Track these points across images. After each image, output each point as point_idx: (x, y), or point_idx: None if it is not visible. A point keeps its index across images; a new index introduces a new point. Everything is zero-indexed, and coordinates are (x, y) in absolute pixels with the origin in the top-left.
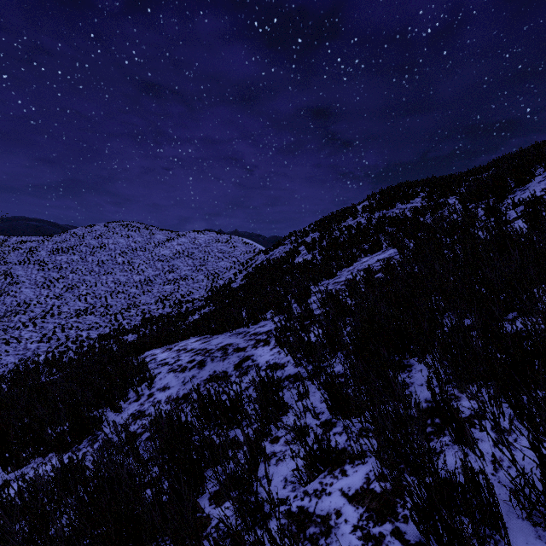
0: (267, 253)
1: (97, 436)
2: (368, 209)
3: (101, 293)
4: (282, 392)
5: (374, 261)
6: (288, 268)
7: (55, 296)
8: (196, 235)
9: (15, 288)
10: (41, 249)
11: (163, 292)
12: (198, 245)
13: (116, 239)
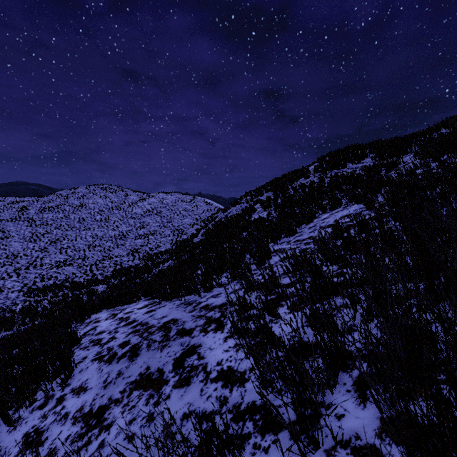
0: (225, 211)
1: None
2: (319, 169)
3: (80, 247)
4: None
5: (337, 217)
6: (245, 224)
7: (40, 249)
8: (164, 195)
9: (6, 242)
10: (31, 208)
11: (134, 245)
12: (165, 204)
13: (95, 199)
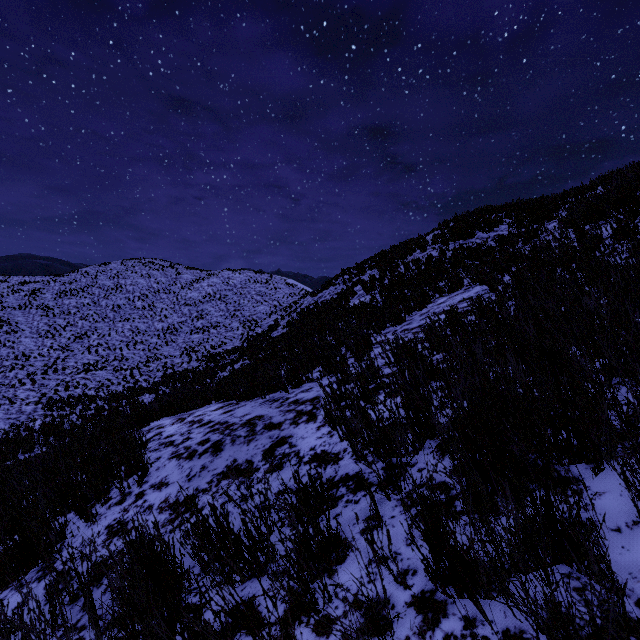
0: (315, 295)
1: (53, 562)
2: (439, 239)
3: (115, 344)
4: (337, 522)
5: (455, 301)
6: (341, 312)
7: (61, 347)
8: (230, 274)
9: (13, 338)
10: (46, 291)
11: (190, 342)
12: (232, 286)
13: (135, 279)
